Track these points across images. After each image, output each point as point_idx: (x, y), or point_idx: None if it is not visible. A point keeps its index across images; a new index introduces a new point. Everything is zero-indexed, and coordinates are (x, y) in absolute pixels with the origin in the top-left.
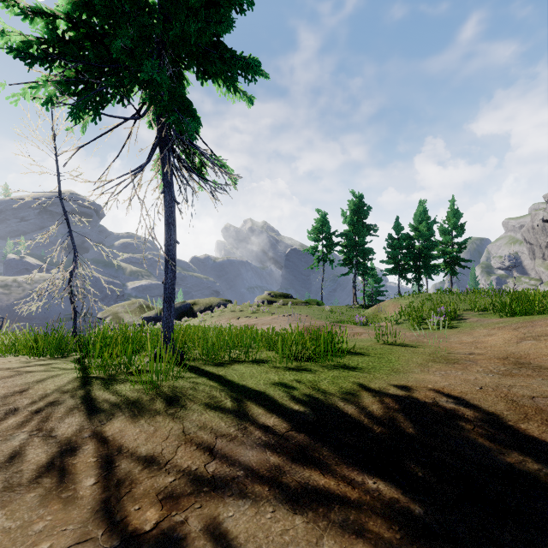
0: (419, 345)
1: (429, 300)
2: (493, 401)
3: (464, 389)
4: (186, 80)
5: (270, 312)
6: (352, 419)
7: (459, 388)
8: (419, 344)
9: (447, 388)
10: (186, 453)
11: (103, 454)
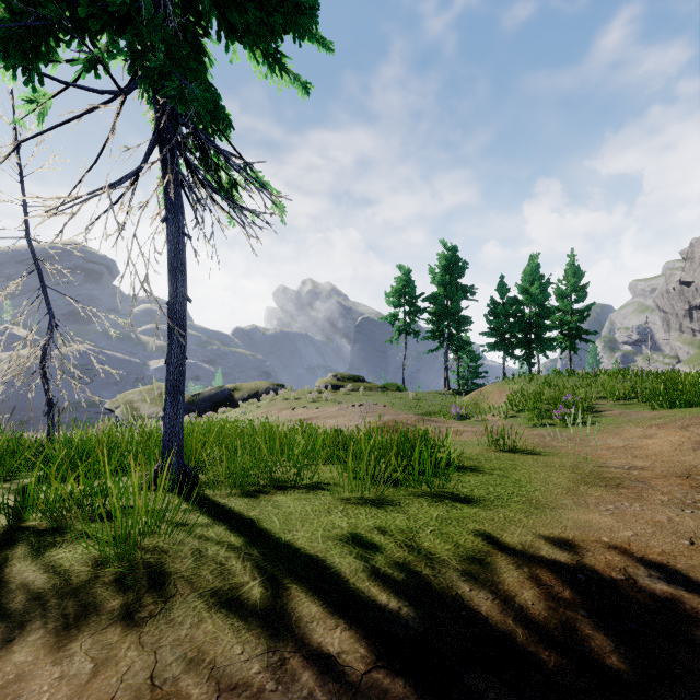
0: (551, 452)
1: (548, 385)
2: None
3: (665, 544)
4: (207, 55)
5: (335, 401)
6: (492, 629)
7: (655, 542)
8: (550, 450)
9: (635, 543)
10: None
11: None
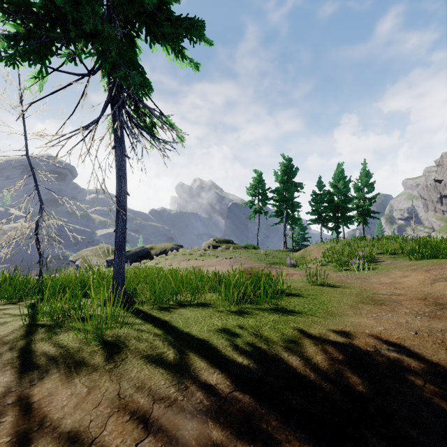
0: (345, 286)
1: (347, 246)
2: (433, 348)
3: (400, 334)
4: (138, 47)
5: (214, 256)
6: (298, 373)
7: (395, 333)
8: (345, 285)
9: (384, 333)
10: (117, 426)
11: (20, 429)
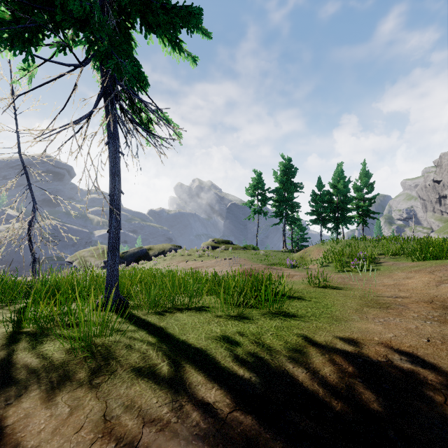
0: (348, 288)
1: (348, 246)
2: None
3: (412, 341)
4: (133, 40)
5: (213, 256)
6: (305, 389)
7: (406, 340)
8: (347, 287)
9: (394, 340)
10: None
11: None
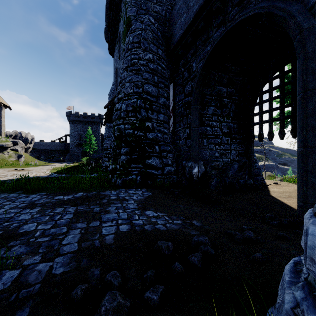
0: None
1: None
2: None
3: None
4: None
5: None
6: None
7: None
8: None
9: None
10: None
11: None
